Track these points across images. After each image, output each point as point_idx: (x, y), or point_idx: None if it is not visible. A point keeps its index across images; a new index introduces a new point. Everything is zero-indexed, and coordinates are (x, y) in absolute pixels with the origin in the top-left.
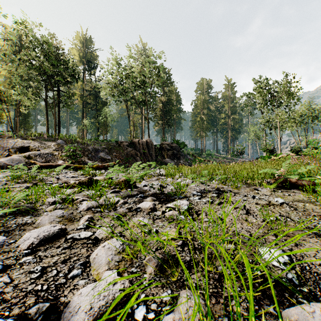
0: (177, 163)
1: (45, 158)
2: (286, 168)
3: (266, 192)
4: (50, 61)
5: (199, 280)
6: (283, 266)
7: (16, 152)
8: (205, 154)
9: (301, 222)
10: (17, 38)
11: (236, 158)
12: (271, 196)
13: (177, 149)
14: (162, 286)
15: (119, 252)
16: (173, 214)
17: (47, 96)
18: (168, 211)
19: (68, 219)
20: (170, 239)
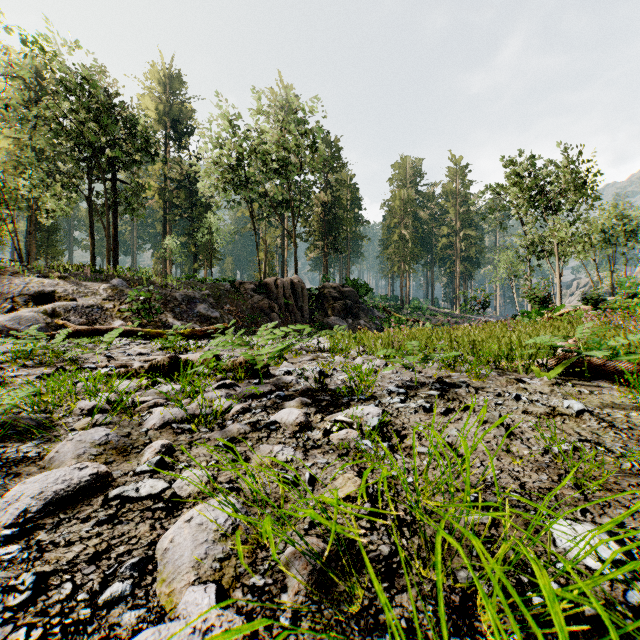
0: (353, 325)
1: (87, 316)
2: (581, 336)
3: (541, 386)
4: (99, 120)
5: (416, 608)
6: (612, 569)
7: (28, 304)
8: (409, 308)
9: (629, 456)
10: (33, 75)
11: (472, 316)
12: (552, 395)
13: (353, 298)
14: (325, 627)
15: (225, 533)
16: (348, 438)
17: (92, 191)
18: (338, 430)
19: (119, 450)
20: (343, 499)
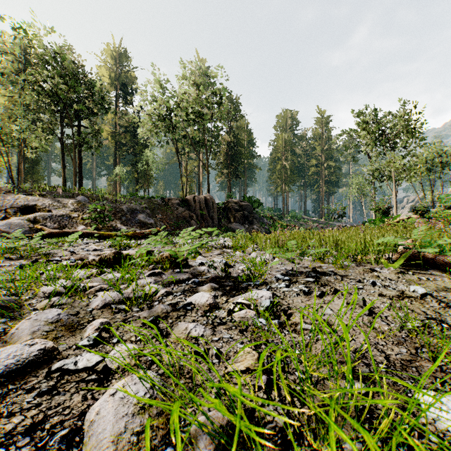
0: (249, 229)
1: (59, 222)
2: (417, 237)
3: (389, 274)
4: (68, 83)
5: None
6: None
7: (17, 214)
8: (288, 217)
9: None
10: (22, 52)
11: (333, 222)
12: (399, 281)
13: (249, 210)
14: None
15: (143, 406)
16: (246, 317)
17: (63, 134)
18: (239, 310)
19: (67, 326)
20: (244, 371)
